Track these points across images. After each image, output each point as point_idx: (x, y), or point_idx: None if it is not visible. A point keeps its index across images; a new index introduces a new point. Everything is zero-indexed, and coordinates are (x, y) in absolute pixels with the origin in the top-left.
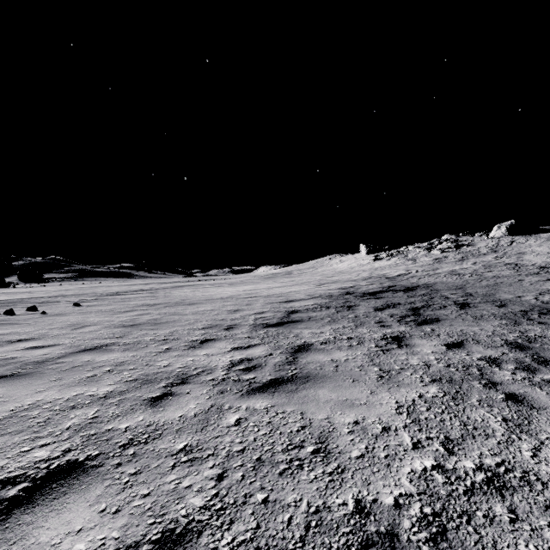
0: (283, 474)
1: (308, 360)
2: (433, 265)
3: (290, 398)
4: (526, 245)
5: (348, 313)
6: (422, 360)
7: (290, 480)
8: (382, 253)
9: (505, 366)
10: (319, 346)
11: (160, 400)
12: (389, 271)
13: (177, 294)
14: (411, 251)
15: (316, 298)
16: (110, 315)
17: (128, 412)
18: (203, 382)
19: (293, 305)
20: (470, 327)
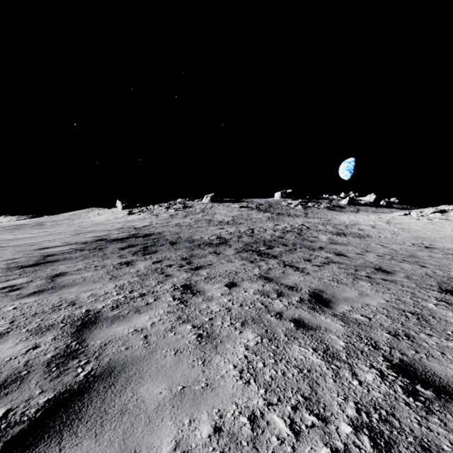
0: (50, 313)
1: (64, 279)
2: (168, 219)
3: (52, 295)
4: (218, 209)
5: (99, 252)
6: (137, 270)
7: (54, 314)
8: (135, 209)
9: (173, 266)
10: (73, 272)
11: None
12: (138, 223)
13: None
14: (156, 208)
15: (72, 245)
16: None
17: None
18: None
19: (48, 251)
20: (170, 254)
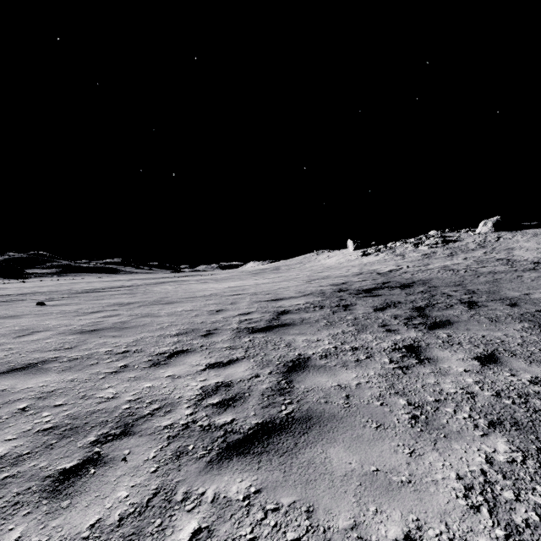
0: None
1: (308, 386)
2: (423, 260)
3: (287, 468)
4: (513, 240)
5: (345, 314)
6: (458, 384)
7: None
8: (370, 249)
9: None
10: (318, 362)
11: (73, 476)
12: (379, 266)
13: (157, 291)
14: (398, 246)
15: (308, 296)
16: (71, 317)
17: (1, 516)
18: (154, 432)
19: (283, 304)
20: (491, 332)
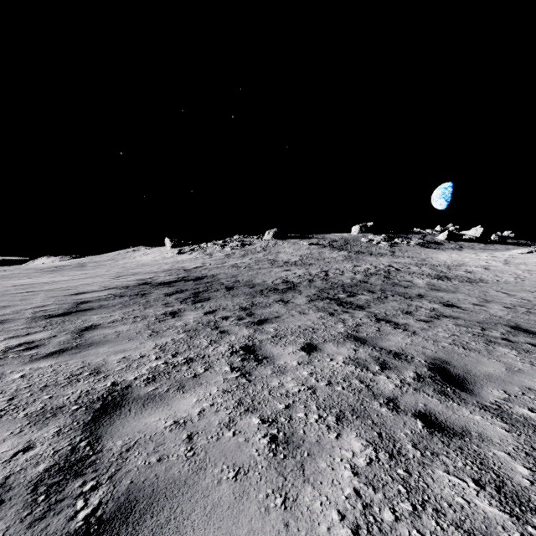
0: (64, 386)
1: (94, 334)
2: (224, 259)
3: (74, 356)
4: (282, 247)
5: (141, 299)
6: (184, 323)
7: (70, 387)
8: (186, 248)
9: (230, 319)
10: (106, 325)
11: None
12: (189, 264)
13: None
14: (209, 247)
15: (111, 289)
16: None
17: None
18: None
19: (84, 297)
20: (226, 302)
